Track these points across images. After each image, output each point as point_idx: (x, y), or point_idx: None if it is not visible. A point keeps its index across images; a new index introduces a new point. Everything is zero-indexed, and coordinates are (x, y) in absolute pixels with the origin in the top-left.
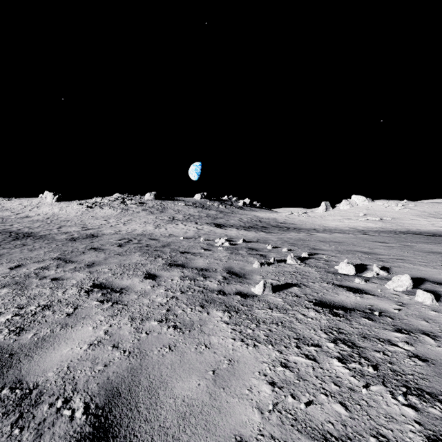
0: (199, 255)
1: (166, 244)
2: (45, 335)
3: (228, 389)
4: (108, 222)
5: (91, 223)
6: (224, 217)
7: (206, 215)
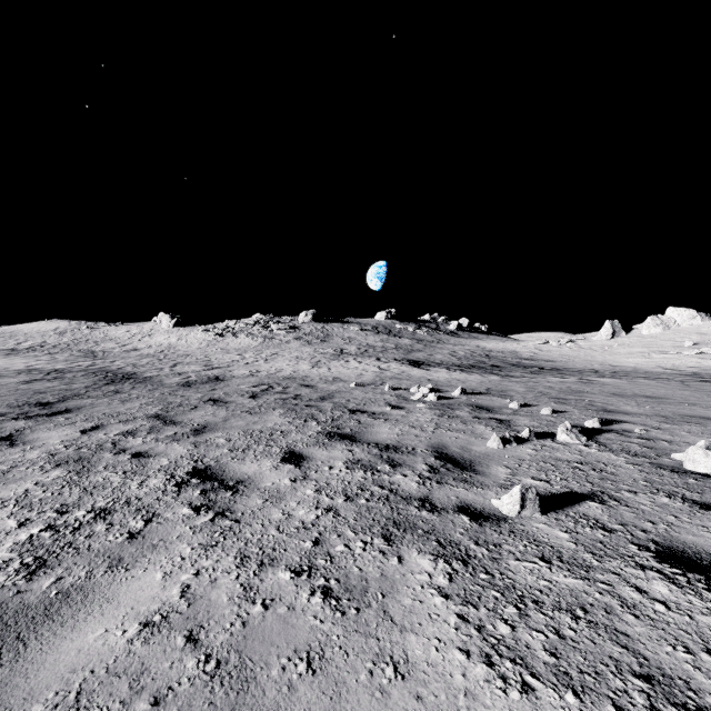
0: (382, 417)
1: (327, 394)
2: (72, 586)
3: None
4: (243, 357)
5: (219, 359)
6: (425, 350)
7: (395, 347)
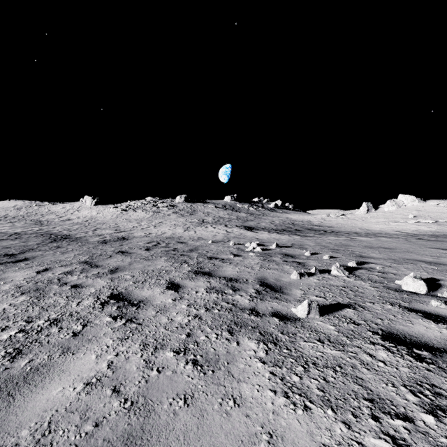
0: (228, 261)
1: (194, 248)
2: (40, 364)
3: None
4: (140, 224)
5: (124, 226)
6: (255, 220)
7: (236, 218)
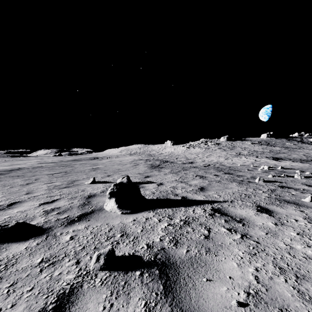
0: (242, 171)
1: (228, 167)
2: (188, 180)
3: (227, 189)
4: (198, 156)
5: (189, 156)
6: (287, 152)
7: (269, 151)
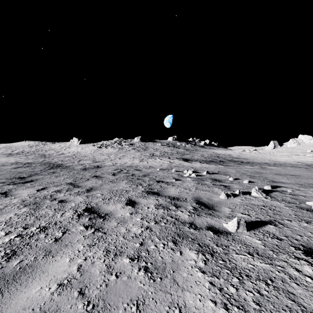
0: (171, 184)
1: (146, 174)
2: (27, 264)
3: None
4: (110, 157)
5: (99, 158)
6: (190, 154)
7: (176, 152)
